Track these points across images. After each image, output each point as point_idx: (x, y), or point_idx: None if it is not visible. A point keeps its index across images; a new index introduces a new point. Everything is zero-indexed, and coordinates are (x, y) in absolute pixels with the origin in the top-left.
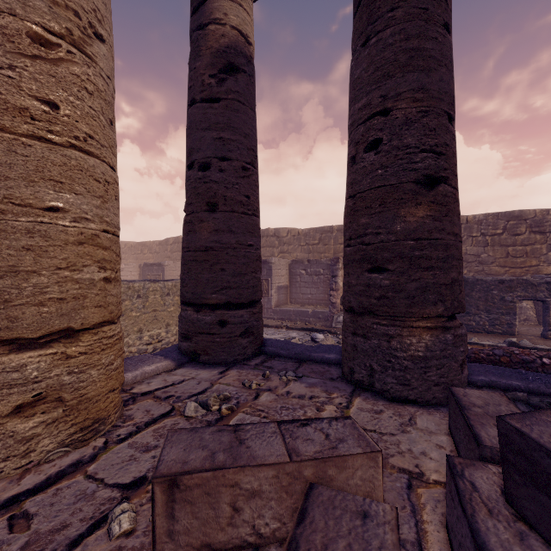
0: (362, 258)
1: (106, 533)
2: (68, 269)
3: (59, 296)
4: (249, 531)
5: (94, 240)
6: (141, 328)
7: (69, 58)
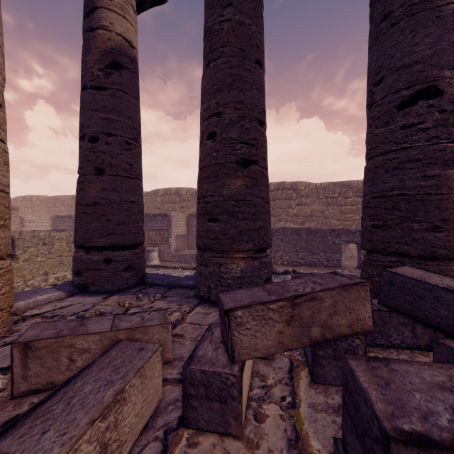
0: (205, 212)
1: None
2: None
3: None
4: None
5: None
6: (47, 271)
7: None
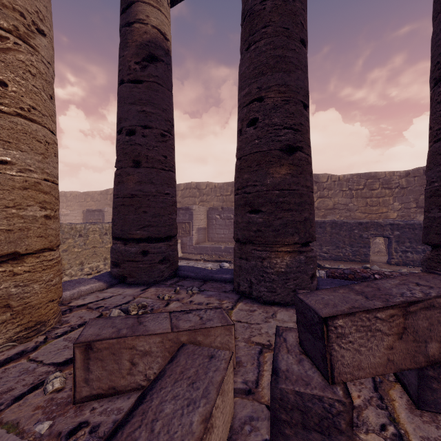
0: (245, 203)
1: (42, 391)
2: (15, 208)
3: (8, 228)
4: (142, 378)
5: (36, 186)
6: (82, 261)
7: (15, 48)
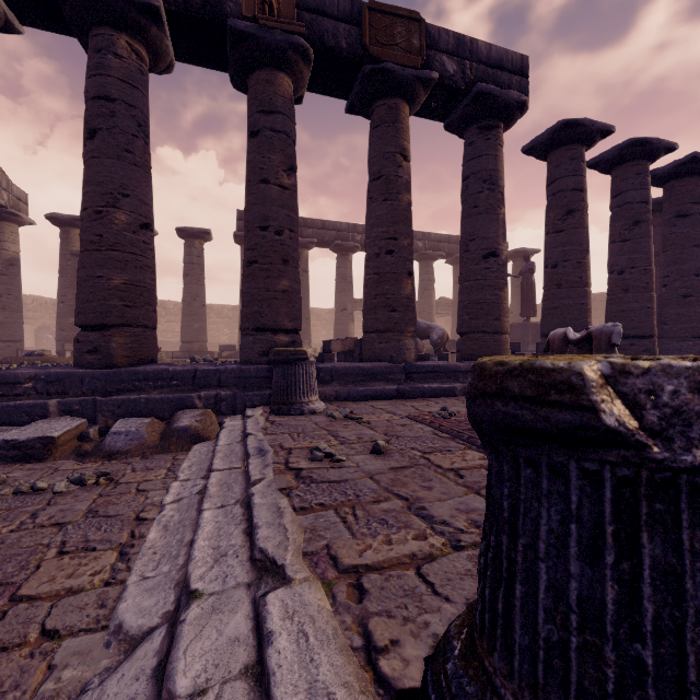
0: (60, 328)
1: None
2: None
3: None
4: None
5: None
6: None
7: None
